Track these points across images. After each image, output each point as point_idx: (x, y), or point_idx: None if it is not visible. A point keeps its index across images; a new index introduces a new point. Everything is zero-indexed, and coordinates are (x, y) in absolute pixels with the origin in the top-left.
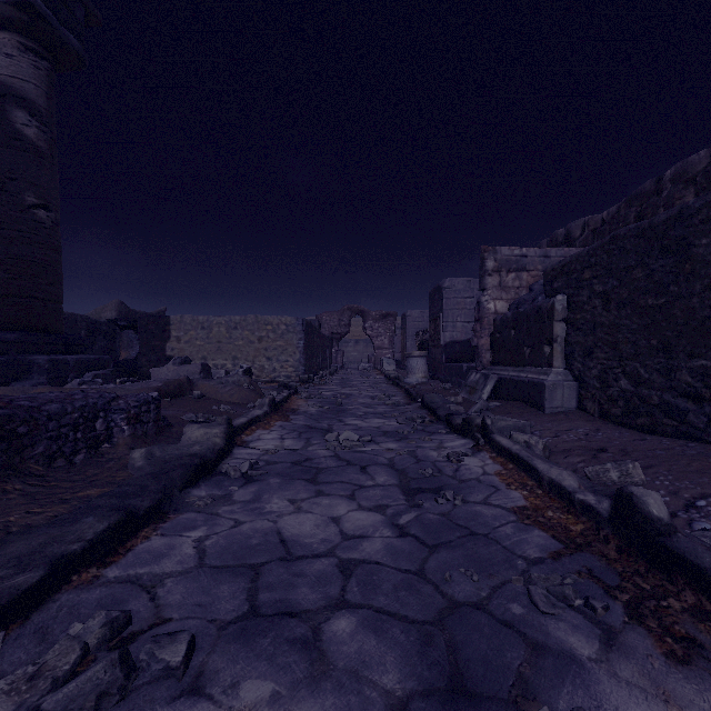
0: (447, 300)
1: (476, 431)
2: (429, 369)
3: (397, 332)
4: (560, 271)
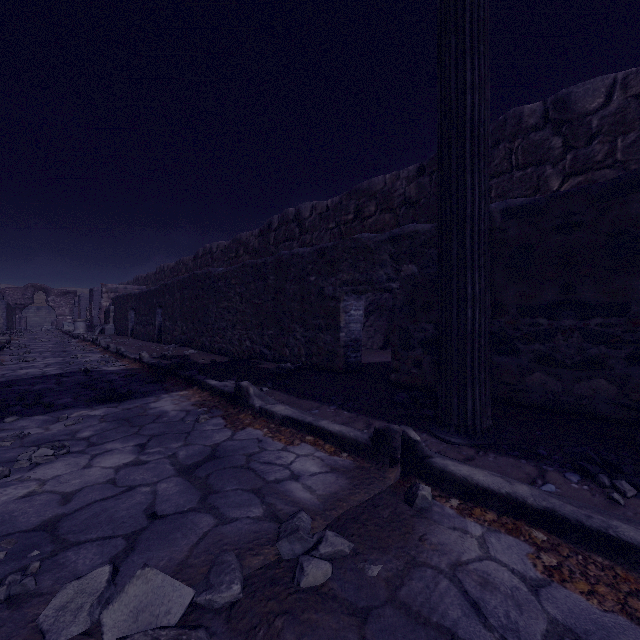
0: (96, 296)
1: (79, 337)
2: (90, 327)
3: (76, 305)
4: (113, 299)
